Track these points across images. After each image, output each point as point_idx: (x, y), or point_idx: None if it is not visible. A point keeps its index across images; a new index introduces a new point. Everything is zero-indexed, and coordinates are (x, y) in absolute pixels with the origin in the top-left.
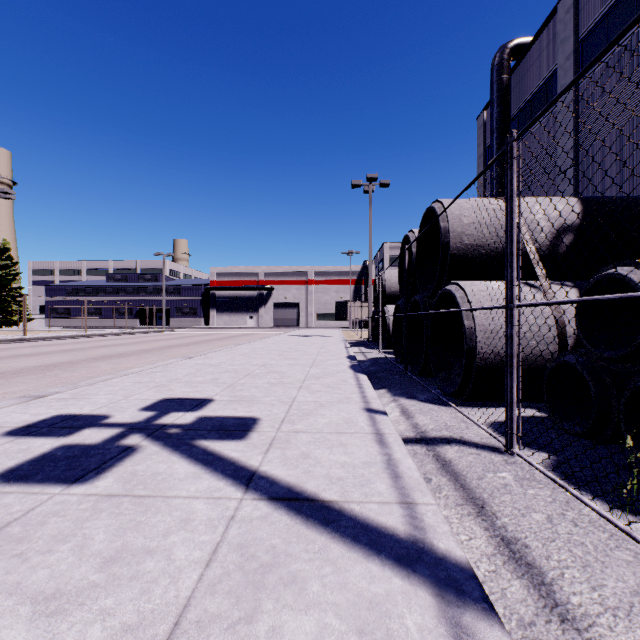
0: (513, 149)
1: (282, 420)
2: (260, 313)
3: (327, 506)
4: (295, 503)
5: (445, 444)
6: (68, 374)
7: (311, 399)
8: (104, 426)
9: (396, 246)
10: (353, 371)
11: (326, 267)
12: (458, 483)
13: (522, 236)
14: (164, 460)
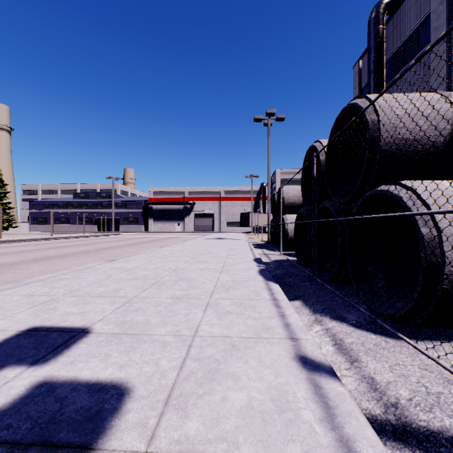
0: None
1: (167, 397)
2: (185, 221)
3: None
4: None
5: None
6: None
7: (219, 331)
8: None
9: (285, 172)
10: (263, 278)
11: (233, 187)
12: None
13: None
14: None
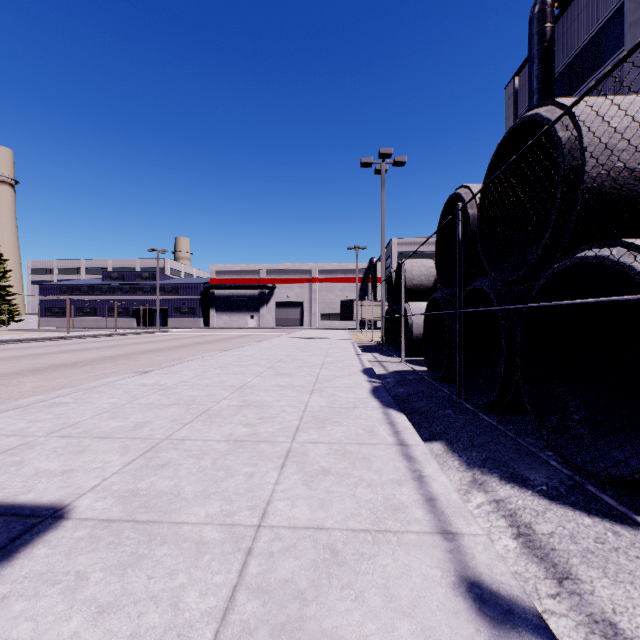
0: None
1: None
2: (261, 313)
3: None
4: None
5: None
6: None
7: (305, 514)
8: None
9: (404, 242)
10: (379, 403)
11: (331, 264)
12: None
13: None
14: None
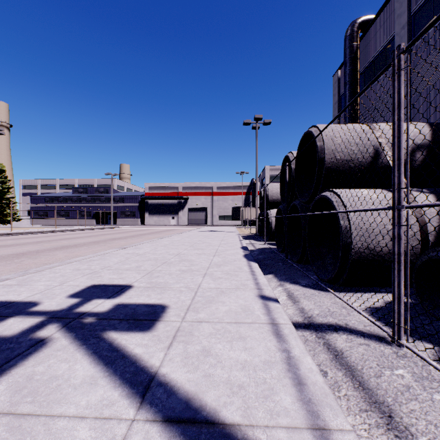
0: (401, 61)
1: (187, 308)
2: (179, 215)
3: (228, 434)
4: (192, 428)
5: (333, 332)
6: (30, 261)
7: (213, 286)
8: (29, 314)
9: (274, 168)
10: (246, 259)
11: (225, 183)
12: (356, 380)
13: (384, 152)
14: (67, 358)
